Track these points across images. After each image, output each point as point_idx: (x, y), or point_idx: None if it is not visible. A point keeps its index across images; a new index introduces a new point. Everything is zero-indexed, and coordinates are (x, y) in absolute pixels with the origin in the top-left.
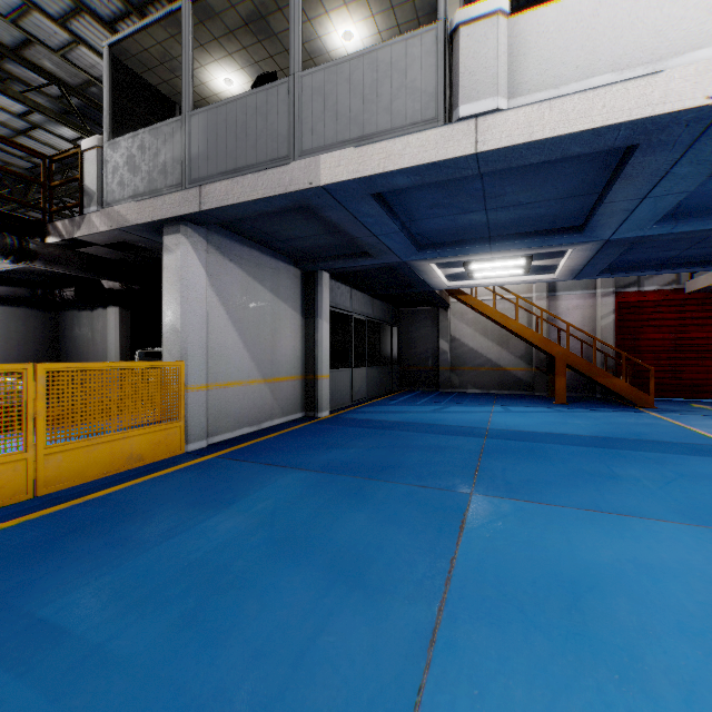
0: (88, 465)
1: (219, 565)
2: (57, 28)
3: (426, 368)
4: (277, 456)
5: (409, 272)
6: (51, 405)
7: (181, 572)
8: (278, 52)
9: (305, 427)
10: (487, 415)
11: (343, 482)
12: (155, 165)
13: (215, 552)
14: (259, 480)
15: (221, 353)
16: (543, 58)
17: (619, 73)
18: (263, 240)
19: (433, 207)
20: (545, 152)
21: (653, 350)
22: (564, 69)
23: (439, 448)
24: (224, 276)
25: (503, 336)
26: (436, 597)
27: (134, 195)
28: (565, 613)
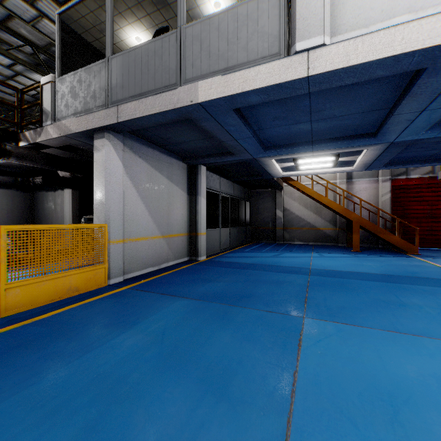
0: (39, 295)
1: (120, 377)
2: (28, 7)
3: (268, 228)
4: (169, 288)
5: (258, 165)
6: (12, 254)
7: (91, 383)
8: (171, 18)
9: (189, 267)
10: (309, 259)
11: (213, 307)
12: (88, 92)
13: (118, 365)
14: (156, 305)
15: (133, 218)
16: (357, 6)
17: (413, 15)
18: (161, 144)
19: (275, 119)
20: (357, 75)
21: (416, 217)
22: (372, 14)
23: (279, 283)
24: (135, 167)
25: (317, 207)
26: (285, 409)
27: (74, 113)
28: (389, 426)
